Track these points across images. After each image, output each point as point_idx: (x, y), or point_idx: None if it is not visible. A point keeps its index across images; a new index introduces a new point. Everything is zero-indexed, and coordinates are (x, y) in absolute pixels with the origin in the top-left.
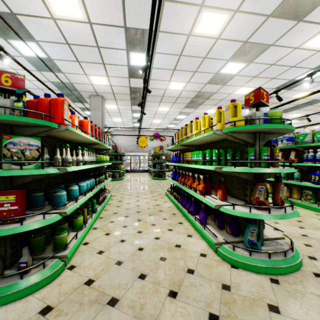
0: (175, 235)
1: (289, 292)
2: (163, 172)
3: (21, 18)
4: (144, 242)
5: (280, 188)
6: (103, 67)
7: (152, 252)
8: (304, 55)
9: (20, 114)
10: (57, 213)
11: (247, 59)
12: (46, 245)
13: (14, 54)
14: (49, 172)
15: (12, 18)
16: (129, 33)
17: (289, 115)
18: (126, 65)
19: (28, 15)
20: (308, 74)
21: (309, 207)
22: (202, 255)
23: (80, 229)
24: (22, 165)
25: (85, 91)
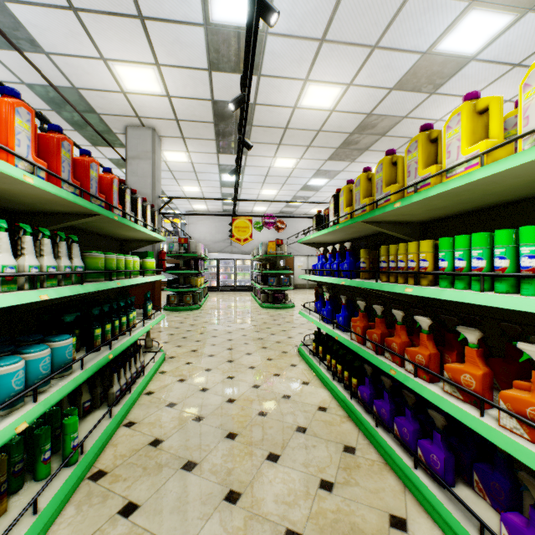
0: None
1: None
2: (284, 292)
3: None
4: None
5: None
6: (142, 30)
7: None
8: None
9: None
10: None
11: None
12: None
13: None
14: None
15: None
16: None
17: None
18: (199, 22)
19: None
20: None
21: None
22: None
23: None
24: None
25: (112, 113)
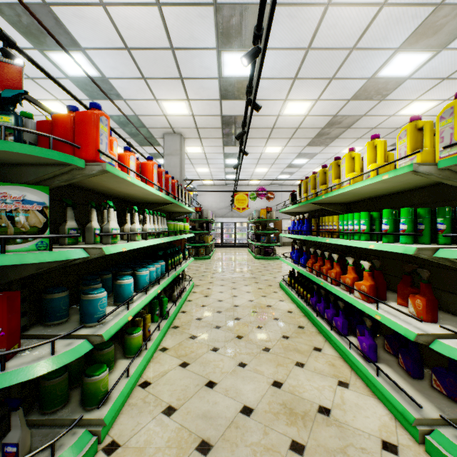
0: (313, 380)
1: None
2: (272, 247)
3: (57, 10)
4: (253, 393)
5: None
6: (181, 84)
7: (270, 422)
8: None
9: (7, 139)
10: (85, 335)
11: (436, 42)
12: (73, 387)
13: (56, 75)
14: (62, 258)
15: (45, 13)
16: (222, 15)
17: None
18: (216, 77)
19: (66, 4)
20: None
21: None
22: (388, 448)
23: (135, 357)
24: (3, 244)
25: (156, 127)
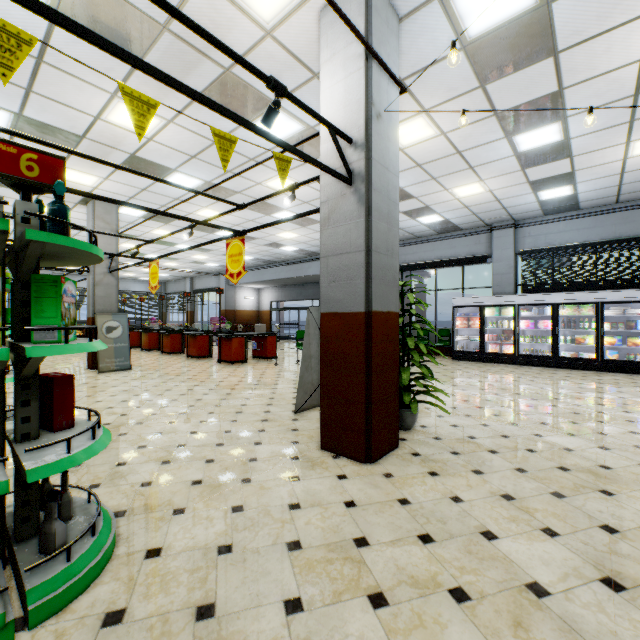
0: None
1: None
2: None
3: None
4: None
5: None
6: None
7: None
8: None
9: None
10: None
11: None
12: None
13: None
14: None
15: None
16: None
17: None
18: None
19: None
20: None
21: None
22: None
23: None
24: None
25: None
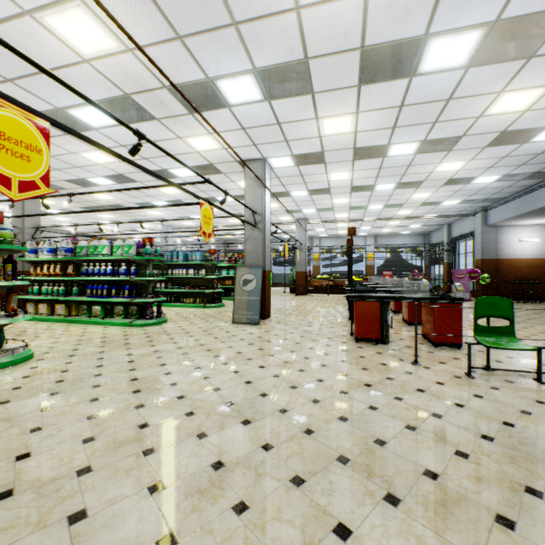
0: None
1: (6, 373)
2: None
3: None
4: None
5: (13, 299)
6: None
7: None
8: (87, 162)
9: None
10: None
11: None
12: None
13: None
14: None
15: None
16: None
17: (99, 214)
18: None
19: None
20: (68, 194)
21: (84, 321)
22: None
23: None
24: None
25: None
